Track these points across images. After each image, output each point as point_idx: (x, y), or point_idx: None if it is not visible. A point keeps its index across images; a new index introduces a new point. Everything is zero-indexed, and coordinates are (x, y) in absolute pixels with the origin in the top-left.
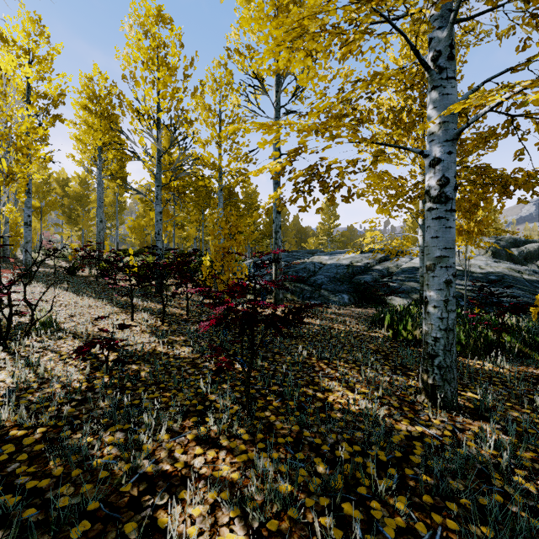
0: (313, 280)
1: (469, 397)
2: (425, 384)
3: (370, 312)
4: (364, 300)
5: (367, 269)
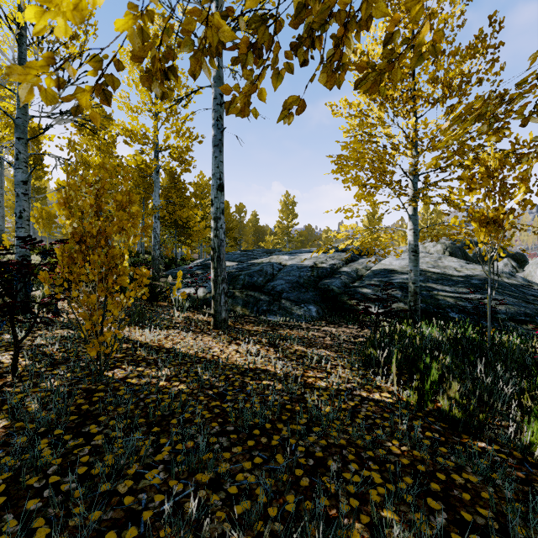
0: (271, 287)
1: None
2: None
3: (349, 332)
4: (334, 311)
5: (334, 272)
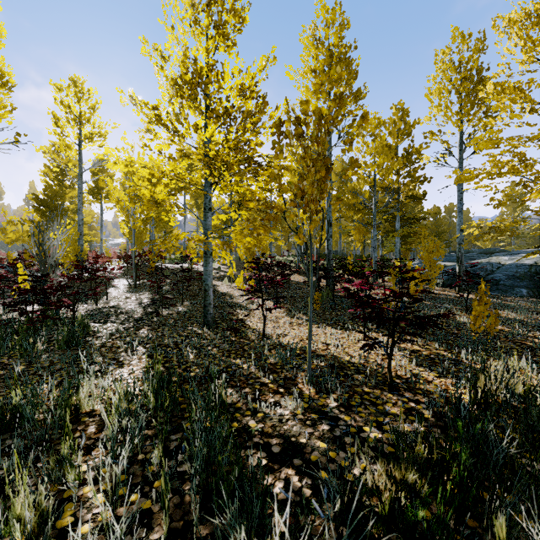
0: (491, 278)
1: None
2: None
3: None
4: None
5: None
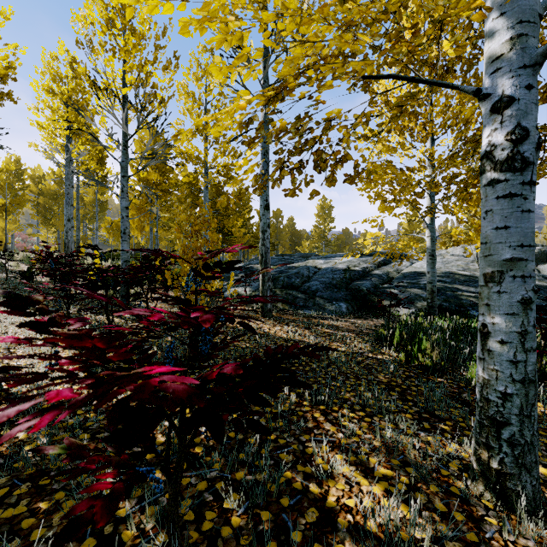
0: (307, 287)
1: (544, 477)
2: (485, 467)
3: (372, 323)
4: (363, 308)
5: (366, 274)
